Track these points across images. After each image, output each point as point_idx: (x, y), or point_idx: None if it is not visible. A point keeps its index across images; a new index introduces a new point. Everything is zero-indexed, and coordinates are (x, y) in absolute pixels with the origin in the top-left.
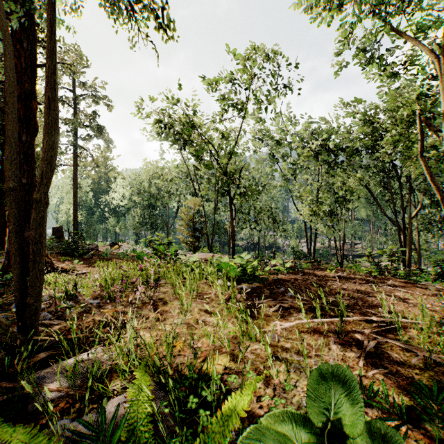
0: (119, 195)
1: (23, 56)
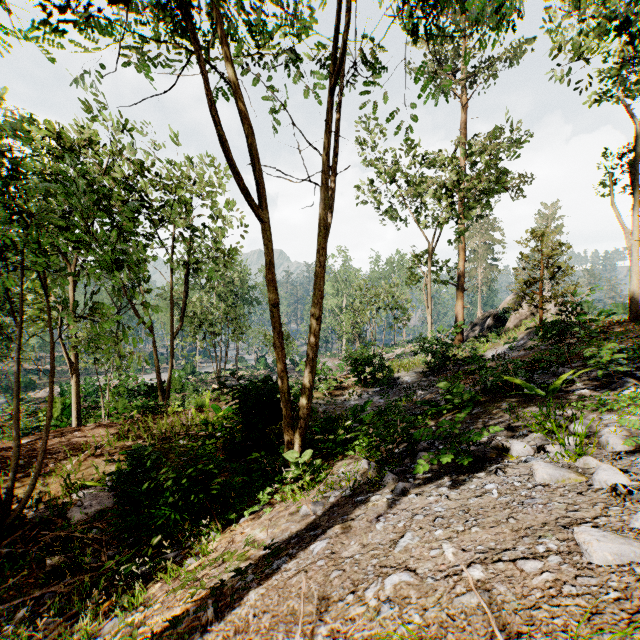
0: None
1: None
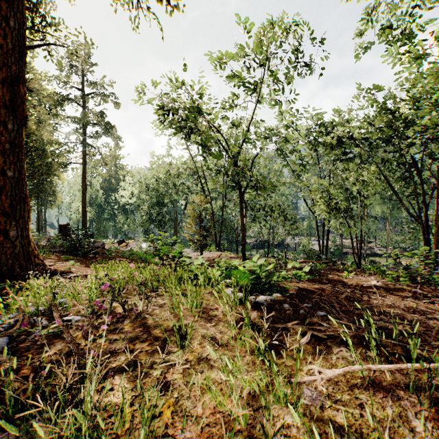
0: (128, 193)
1: (10, 35)
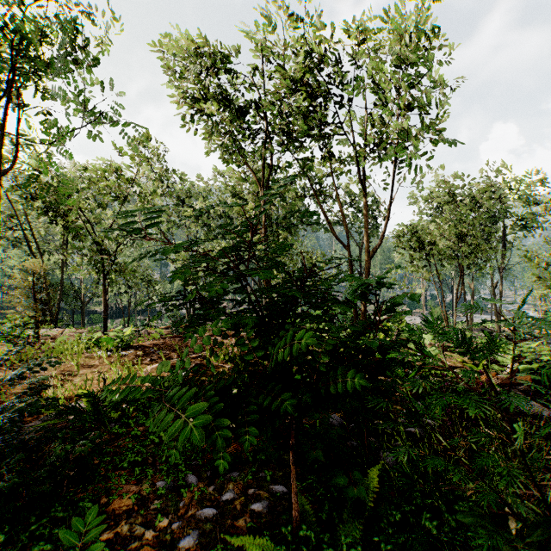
0: None
1: None
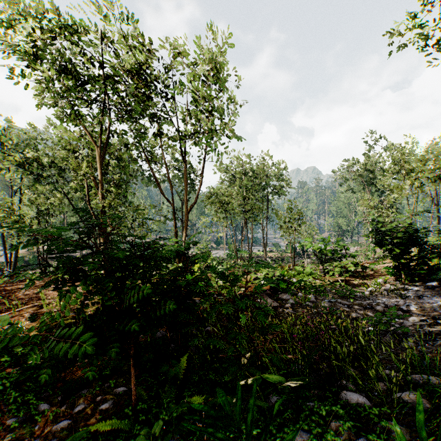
0: None
1: None
